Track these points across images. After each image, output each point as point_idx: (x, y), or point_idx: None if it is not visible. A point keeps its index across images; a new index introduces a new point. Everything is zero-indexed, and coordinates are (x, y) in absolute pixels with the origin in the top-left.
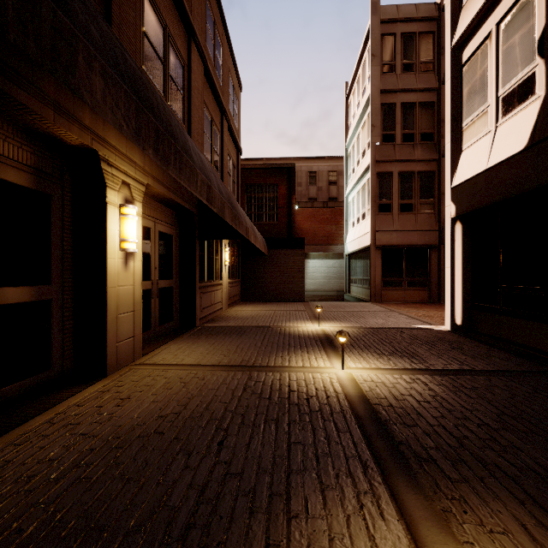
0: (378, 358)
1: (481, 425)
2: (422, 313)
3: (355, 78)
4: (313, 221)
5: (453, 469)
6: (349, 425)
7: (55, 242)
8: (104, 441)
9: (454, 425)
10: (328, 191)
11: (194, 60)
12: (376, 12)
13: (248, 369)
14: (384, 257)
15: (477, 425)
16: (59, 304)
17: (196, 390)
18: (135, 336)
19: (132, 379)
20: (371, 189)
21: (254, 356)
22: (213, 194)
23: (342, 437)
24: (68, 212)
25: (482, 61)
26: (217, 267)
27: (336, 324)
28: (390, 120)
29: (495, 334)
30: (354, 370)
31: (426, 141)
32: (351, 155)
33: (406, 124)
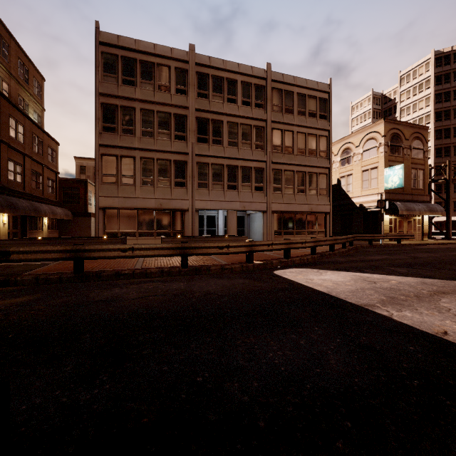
0: None
1: None
2: None
3: None
4: None
5: None
6: None
7: None
8: None
9: None
10: None
11: (26, 161)
12: None
13: None
14: None
15: None
16: None
17: None
18: None
19: None
20: None
21: None
22: (26, 212)
23: None
24: None
25: None
26: (40, 225)
27: None
28: None
29: None
30: None
31: None
32: None
33: None
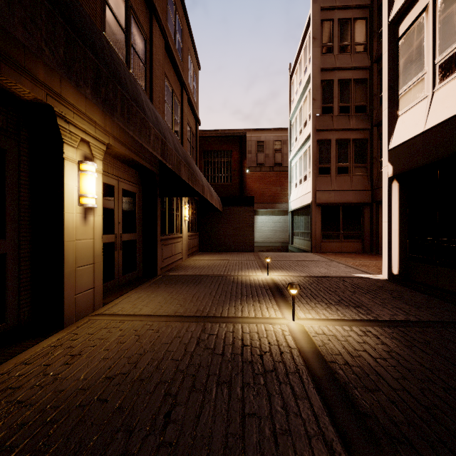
0: (326, 308)
1: (448, 389)
2: (359, 263)
3: (298, 59)
4: (261, 183)
5: (434, 455)
6: (307, 390)
7: (10, 197)
8: (40, 412)
9: (418, 389)
10: (274, 157)
11: (156, 35)
12: (316, 0)
13: (202, 320)
14: (323, 213)
15: (443, 389)
16: (15, 258)
17: (149, 344)
18: (95, 287)
19: (87, 332)
20: (312, 154)
21: (209, 306)
22: (168, 151)
23: (301, 407)
24: (25, 168)
25: (419, 32)
26: (178, 222)
27: (284, 273)
28: (328, 94)
29: (431, 283)
30: (305, 321)
31: (360, 113)
32: (294, 126)
33: (342, 98)
